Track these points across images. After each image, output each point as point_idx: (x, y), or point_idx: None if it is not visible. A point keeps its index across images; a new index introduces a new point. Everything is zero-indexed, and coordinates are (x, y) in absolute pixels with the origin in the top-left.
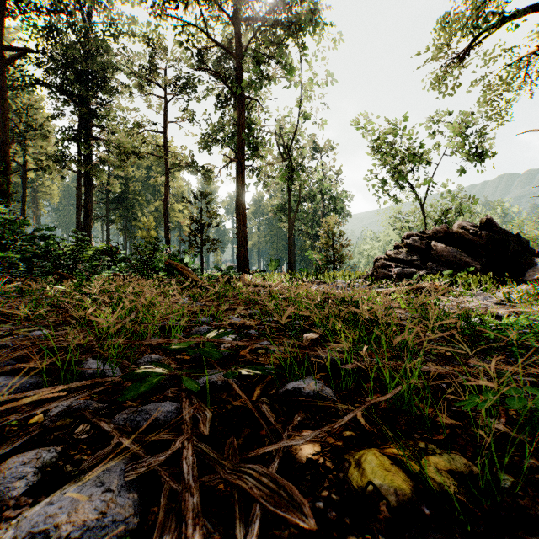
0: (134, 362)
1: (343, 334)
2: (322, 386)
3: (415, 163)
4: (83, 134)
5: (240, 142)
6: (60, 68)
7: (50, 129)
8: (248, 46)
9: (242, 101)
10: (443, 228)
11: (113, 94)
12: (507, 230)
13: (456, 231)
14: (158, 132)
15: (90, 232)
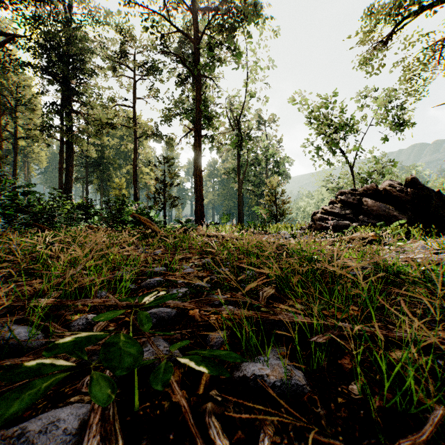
0: (68, 324)
1: (300, 289)
2: (290, 370)
3: (346, 132)
4: (65, 108)
5: (197, 114)
6: (46, 53)
7: (38, 104)
8: (203, 32)
9: (198, 79)
10: (372, 186)
11: (90, 75)
12: (429, 187)
13: (384, 188)
14: (128, 106)
15: (71, 191)
